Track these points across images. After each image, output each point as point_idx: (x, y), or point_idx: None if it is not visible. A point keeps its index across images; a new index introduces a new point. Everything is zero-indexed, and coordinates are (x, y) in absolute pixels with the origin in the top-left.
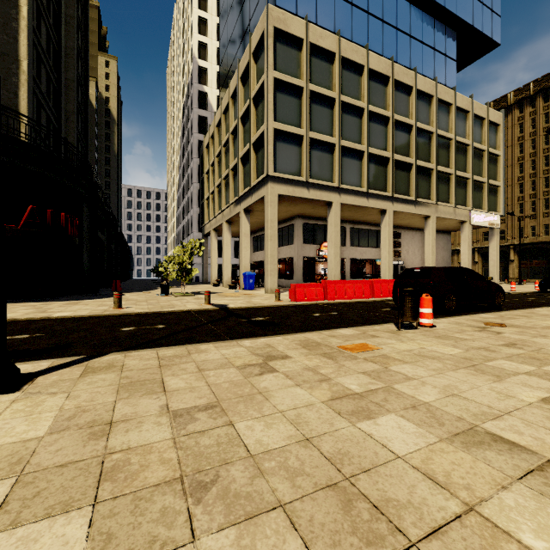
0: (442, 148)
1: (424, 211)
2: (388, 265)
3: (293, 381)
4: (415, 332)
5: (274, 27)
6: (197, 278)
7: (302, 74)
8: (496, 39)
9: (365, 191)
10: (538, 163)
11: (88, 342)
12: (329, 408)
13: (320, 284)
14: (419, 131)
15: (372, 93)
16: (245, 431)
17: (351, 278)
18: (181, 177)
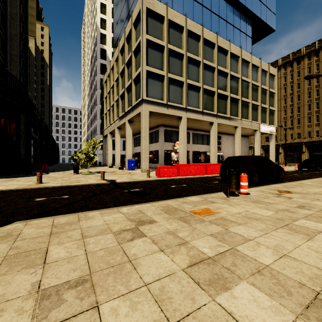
0: (244, 87)
1: (235, 124)
2: (214, 155)
3: (158, 246)
4: (238, 198)
5: (146, 8)
6: (99, 162)
7: (163, 38)
8: (273, 27)
9: (201, 110)
10: (294, 99)
11: (3, 211)
12: (189, 277)
13: (175, 167)
14: (232, 77)
15: (205, 52)
16: (108, 318)
17: (192, 163)
18: (90, 101)
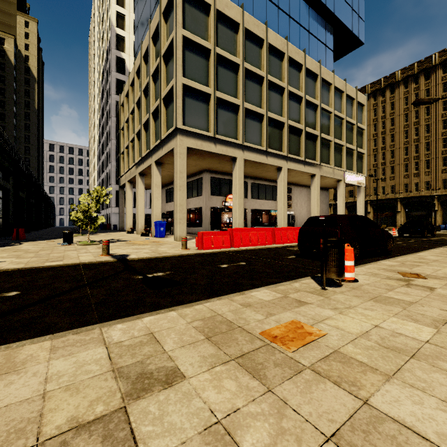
0: (324, 119)
1: (311, 170)
2: (283, 215)
3: None
4: (343, 291)
5: None
6: (115, 226)
7: (209, 37)
8: (361, 39)
9: (265, 149)
10: (387, 139)
11: None
12: None
13: (226, 232)
14: (307, 103)
15: (270, 65)
16: None
17: (251, 226)
18: (101, 134)
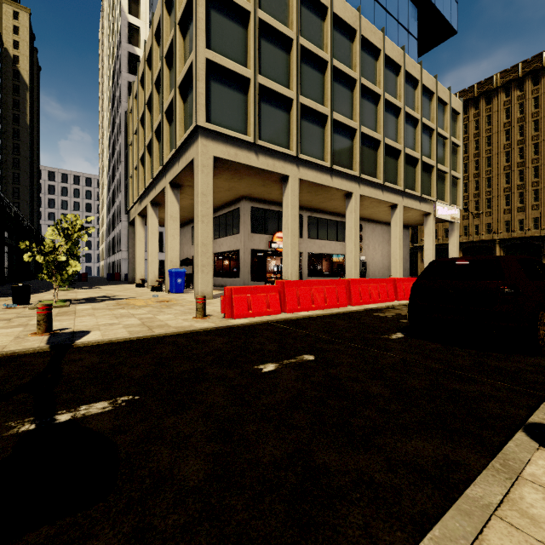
0: (408, 128)
1: (392, 199)
2: (354, 261)
3: None
4: None
5: None
6: (126, 275)
7: None
8: (454, 26)
9: (329, 166)
10: (481, 164)
11: None
12: None
13: (273, 288)
14: (387, 105)
15: (336, 46)
16: None
17: (308, 276)
18: (111, 157)
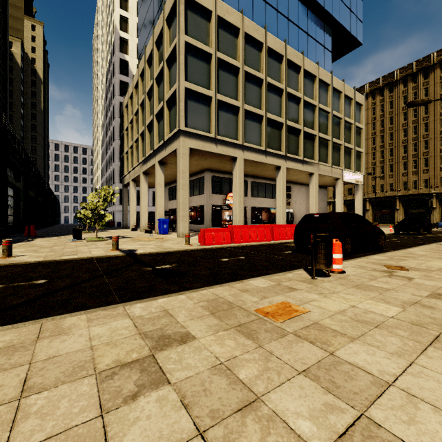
0: (322, 119)
1: (310, 169)
2: (282, 213)
3: (192, 419)
4: (330, 280)
5: None
6: (118, 223)
7: (210, 42)
8: (359, 40)
9: (264, 149)
10: (385, 138)
11: None
12: None
13: (227, 229)
14: (306, 104)
15: (269, 67)
16: None
17: (251, 223)
18: (105, 134)
